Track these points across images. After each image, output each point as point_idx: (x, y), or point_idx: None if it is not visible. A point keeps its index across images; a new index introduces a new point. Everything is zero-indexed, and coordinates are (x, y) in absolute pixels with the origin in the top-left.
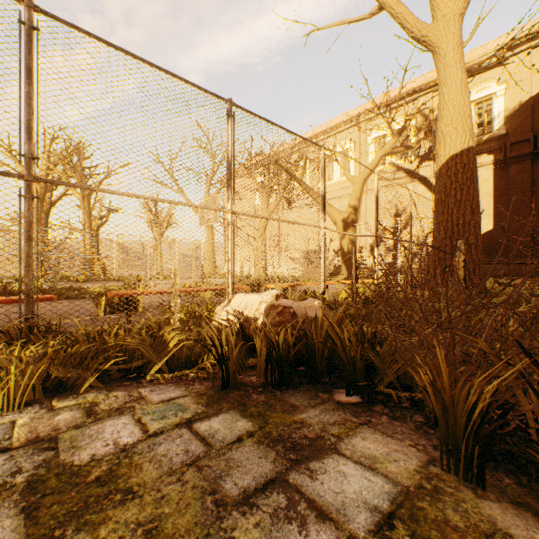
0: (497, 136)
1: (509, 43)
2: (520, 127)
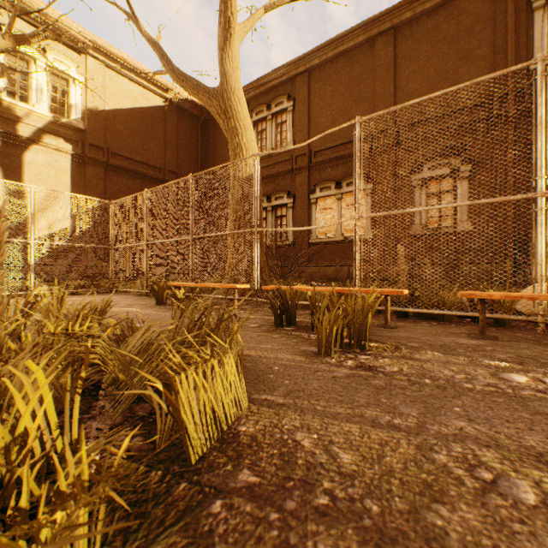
0: (76, 127)
1: (96, 42)
2: (98, 133)
